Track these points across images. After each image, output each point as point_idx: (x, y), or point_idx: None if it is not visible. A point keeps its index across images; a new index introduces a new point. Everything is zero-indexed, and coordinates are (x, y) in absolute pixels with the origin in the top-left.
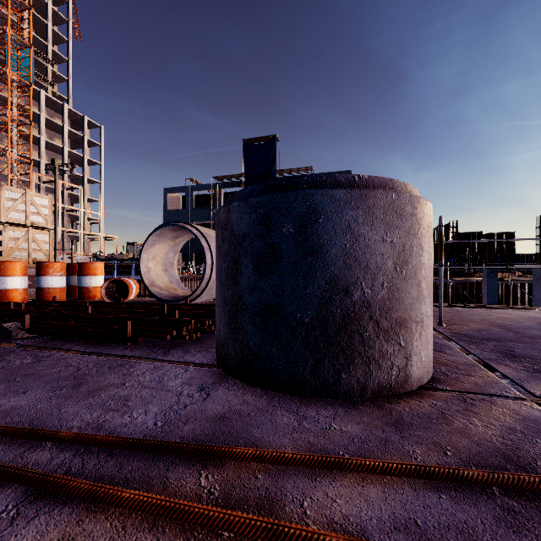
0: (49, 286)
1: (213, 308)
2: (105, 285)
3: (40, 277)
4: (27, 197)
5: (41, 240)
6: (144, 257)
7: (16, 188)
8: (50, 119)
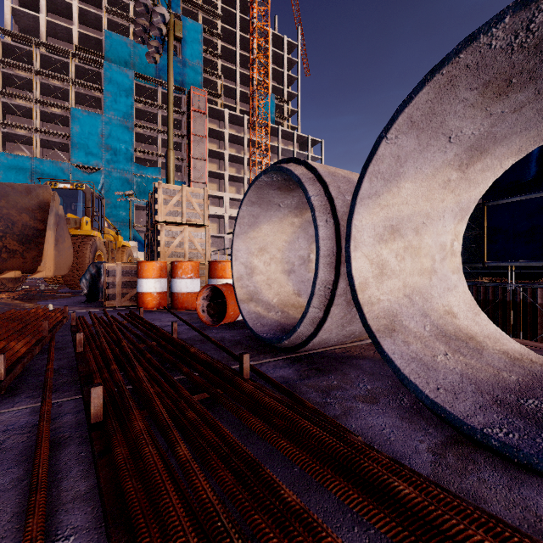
0: (178, 290)
1: (196, 478)
2: (205, 294)
3: (171, 280)
4: (183, 193)
5: (198, 238)
6: (241, 247)
7: (173, 185)
8: (284, 148)
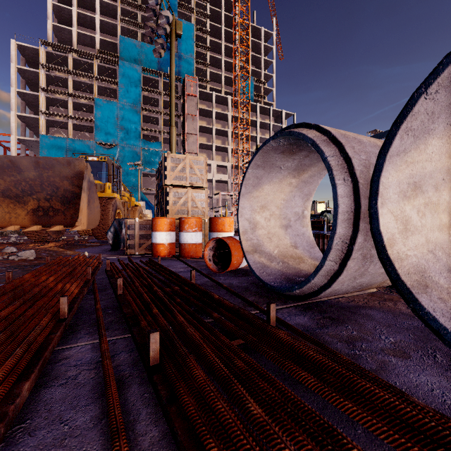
0: (185, 241)
1: (286, 447)
2: (211, 245)
3: (179, 233)
4: (186, 161)
5: (198, 198)
6: (246, 205)
7: (179, 155)
8: (262, 121)
